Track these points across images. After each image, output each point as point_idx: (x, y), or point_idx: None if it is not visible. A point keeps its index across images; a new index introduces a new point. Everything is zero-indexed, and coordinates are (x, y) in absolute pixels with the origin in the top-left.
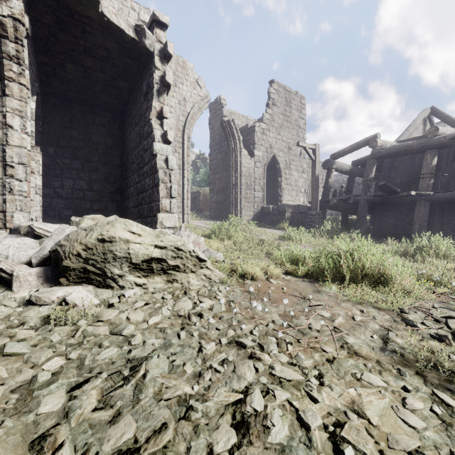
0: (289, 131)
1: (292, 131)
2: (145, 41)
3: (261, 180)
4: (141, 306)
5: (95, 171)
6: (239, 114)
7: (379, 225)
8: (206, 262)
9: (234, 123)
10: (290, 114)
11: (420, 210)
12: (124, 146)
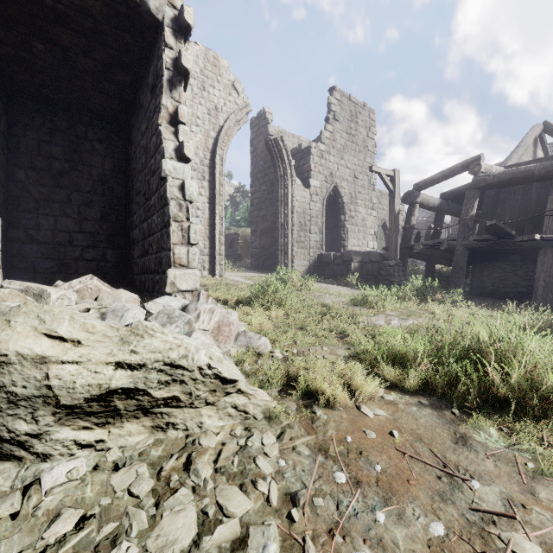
0: (355, 154)
1: (359, 154)
2: (148, 2)
3: (319, 218)
4: (61, 537)
5: (88, 205)
6: (290, 134)
7: (479, 280)
8: (237, 382)
9: (283, 142)
10: (356, 133)
11: (546, 260)
12: (128, 169)
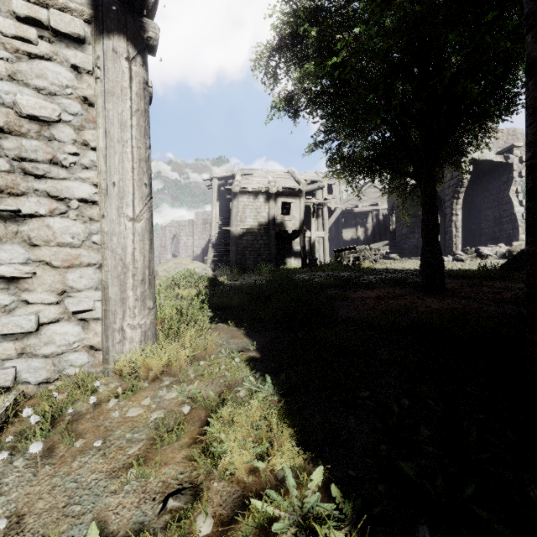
0: None
1: None
2: (509, 160)
3: None
4: None
5: None
6: None
7: None
8: None
9: None
10: None
11: None
12: (473, 205)
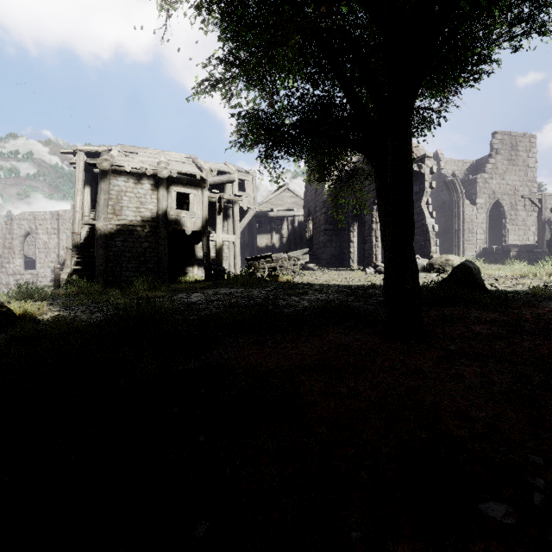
0: (515, 173)
1: (519, 173)
2: (422, 170)
3: (483, 224)
4: None
5: None
6: (455, 160)
7: None
8: None
9: (457, 181)
10: (516, 157)
11: None
12: None
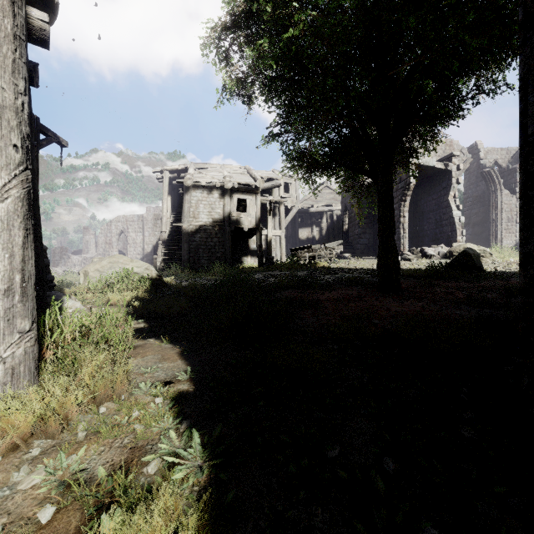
0: None
1: None
2: (448, 168)
3: None
4: None
5: None
6: (498, 149)
7: None
8: (492, 255)
9: (494, 171)
10: None
11: None
12: (417, 208)
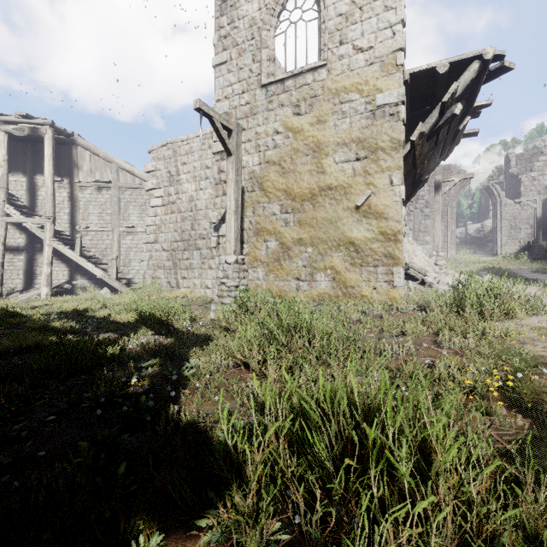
0: None
1: None
2: None
3: (531, 219)
4: None
5: None
6: None
7: None
8: None
9: (493, 186)
10: None
11: None
12: None
